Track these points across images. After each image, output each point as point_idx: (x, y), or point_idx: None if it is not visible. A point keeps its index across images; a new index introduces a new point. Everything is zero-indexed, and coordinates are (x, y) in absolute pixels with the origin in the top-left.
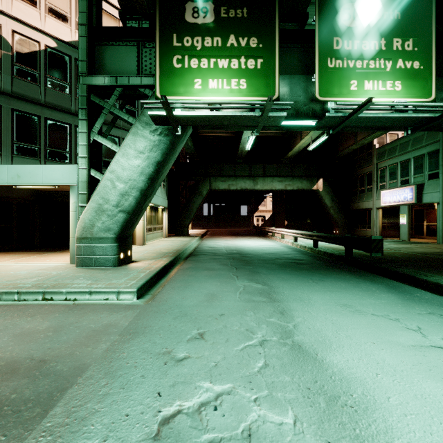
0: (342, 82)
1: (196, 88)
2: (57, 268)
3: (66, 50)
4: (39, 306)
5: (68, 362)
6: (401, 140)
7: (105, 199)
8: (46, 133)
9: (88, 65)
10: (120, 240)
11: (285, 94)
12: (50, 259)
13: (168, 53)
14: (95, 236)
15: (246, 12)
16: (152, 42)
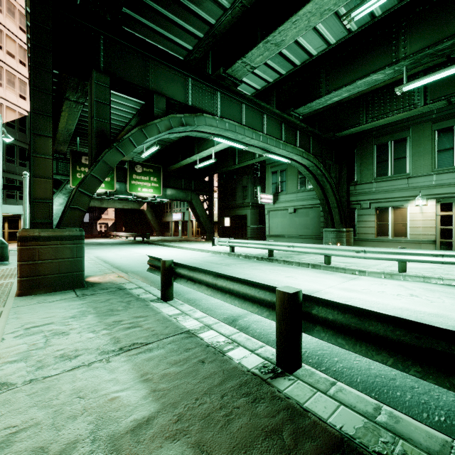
0: (136, 188)
1: None
2: None
3: None
4: None
5: None
6: None
7: None
8: None
9: None
10: None
11: (118, 188)
12: None
13: (75, 172)
14: None
15: None
16: (63, 160)
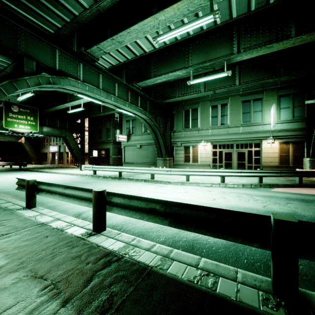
0: (12, 124)
1: None
2: None
3: None
4: None
5: None
6: None
7: None
8: None
9: None
10: None
11: None
12: None
13: None
14: None
15: None
16: None
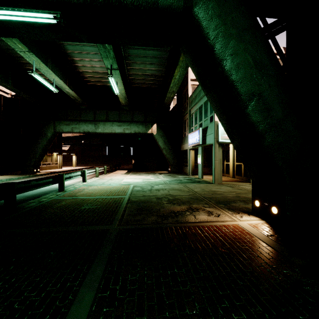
0: None
1: None
2: None
3: None
4: None
5: None
6: (199, 88)
7: None
8: None
9: None
10: None
11: None
12: None
13: None
14: None
15: None
16: None
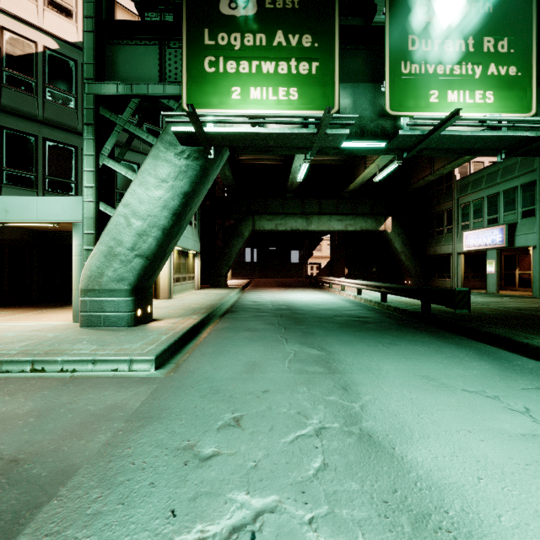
0: (420, 92)
1: (233, 98)
2: (56, 329)
3: (70, 53)
4: (23, 381)
5: (49, 462)
6: (489, 170)
7: (117, 240)
8: (44, 157)
9: (95, 69)
10: (136, 293)
11: (347, 107)
12: (48, 317)
13: (198, 54)
14: (104, 287)
15: (298, 2)
16: (178, 41)
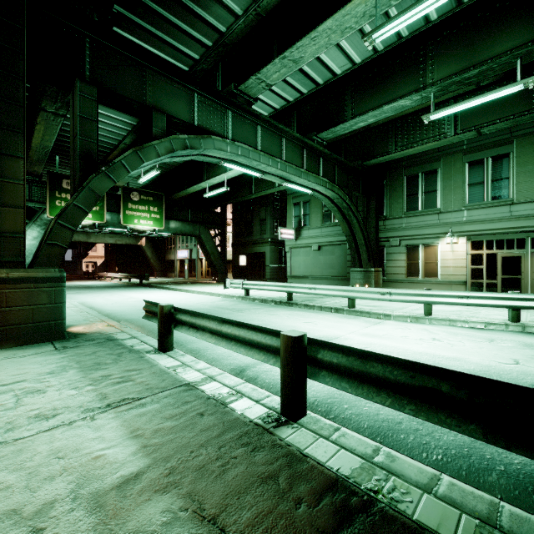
0: (132, 219)
1: None
2: None
3: None
4: None
5: None
6: None
7: None
8: None
9: None
10: None
11: (109, 219)
12: None
13: (54, 199)
14: None
15: None
16: (38, 183)
